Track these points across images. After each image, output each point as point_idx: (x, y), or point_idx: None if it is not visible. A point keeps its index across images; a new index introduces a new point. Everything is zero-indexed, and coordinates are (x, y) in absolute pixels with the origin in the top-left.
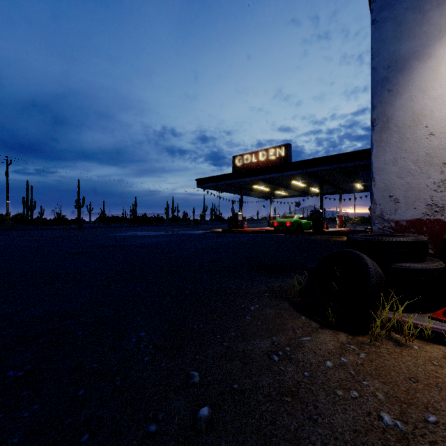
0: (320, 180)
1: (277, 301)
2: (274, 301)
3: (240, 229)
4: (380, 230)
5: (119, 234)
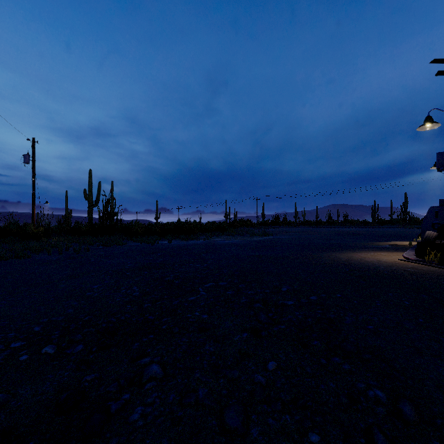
0: None
1: None
2: None
3: None
4: None
5: None
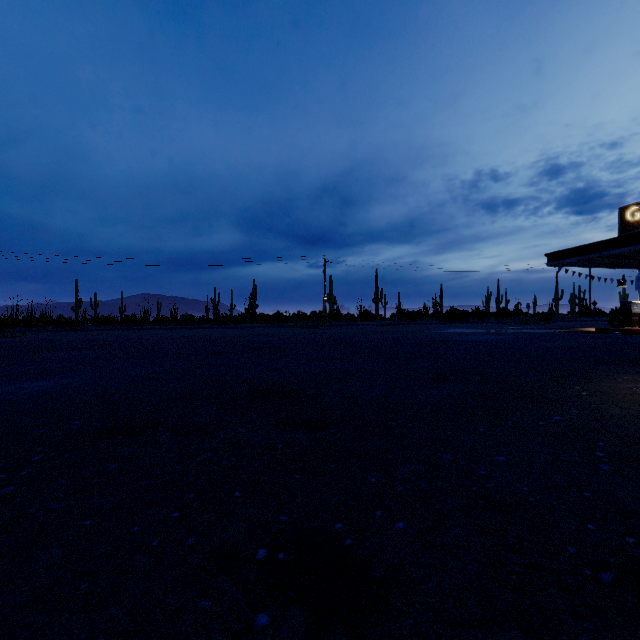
0: None
1: None
2: None
3: (635, 328)
4: None
5: (439, 331)
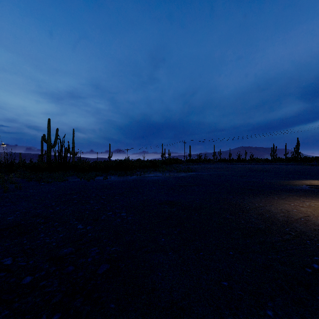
0: None
1: None
2: None
3: None
4: None
5: None
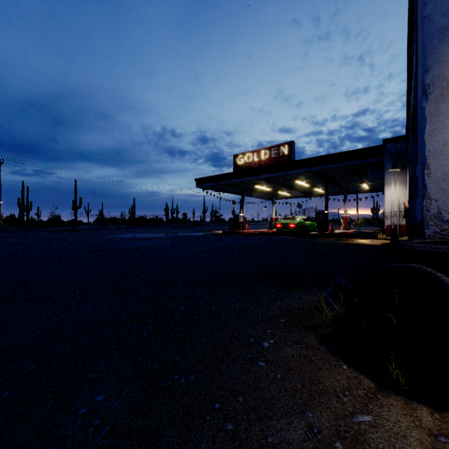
0: (326, 179)
1: (299, 332)
2: (294, 332)
3: (241, 231)
4: (436, 234)
5: (114, 236)
